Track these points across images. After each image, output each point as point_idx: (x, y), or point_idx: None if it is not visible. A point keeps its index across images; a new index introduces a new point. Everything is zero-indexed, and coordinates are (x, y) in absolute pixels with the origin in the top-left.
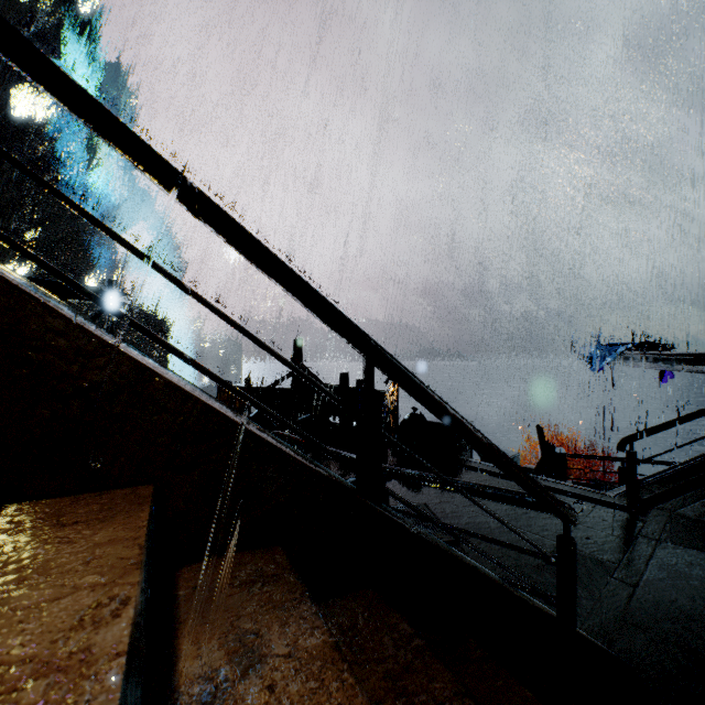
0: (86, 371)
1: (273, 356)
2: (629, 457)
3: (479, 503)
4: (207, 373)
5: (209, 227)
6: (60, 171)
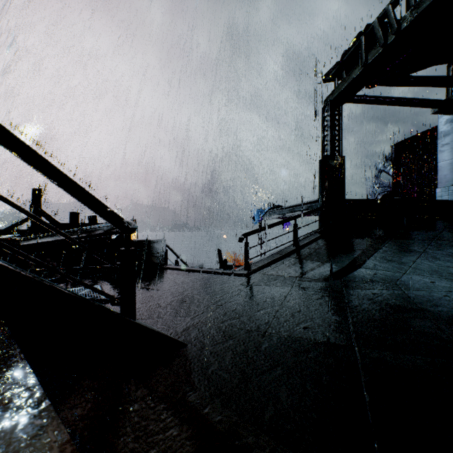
0: None
1: None
2: (245, 246)
3: None
4: None
5: None
6: None
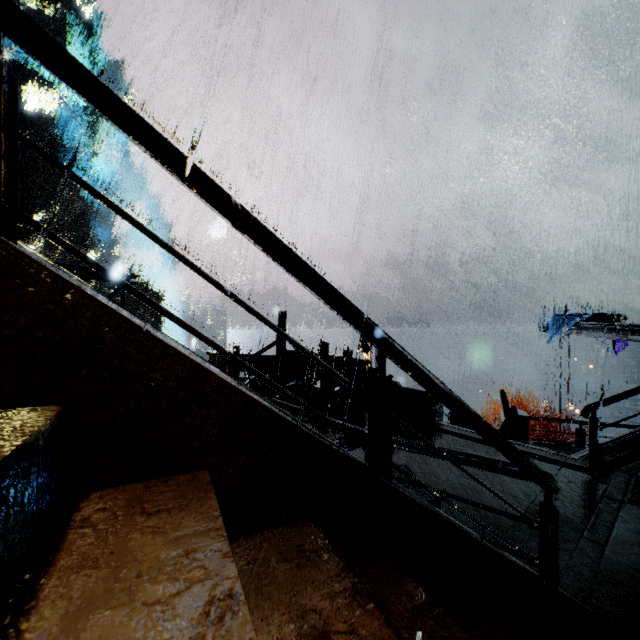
0: (153, 372)
1: (298, 348)
2: (592, 423)
3: (472, 475)
4: (243, 366)
5: (248, 238)
6: (65, 158)
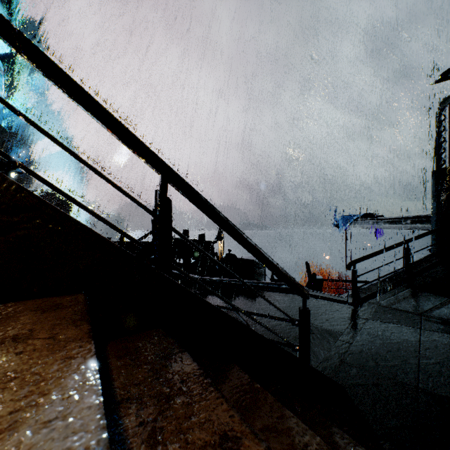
0: None
1: (90, 169)
2: (353, 273)
3: (247, 283)
4: (34, 175)
5: (31, 62)
6: None
